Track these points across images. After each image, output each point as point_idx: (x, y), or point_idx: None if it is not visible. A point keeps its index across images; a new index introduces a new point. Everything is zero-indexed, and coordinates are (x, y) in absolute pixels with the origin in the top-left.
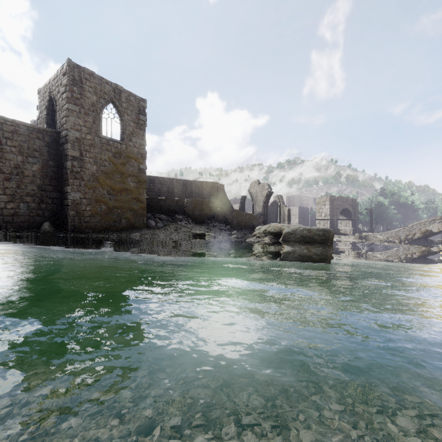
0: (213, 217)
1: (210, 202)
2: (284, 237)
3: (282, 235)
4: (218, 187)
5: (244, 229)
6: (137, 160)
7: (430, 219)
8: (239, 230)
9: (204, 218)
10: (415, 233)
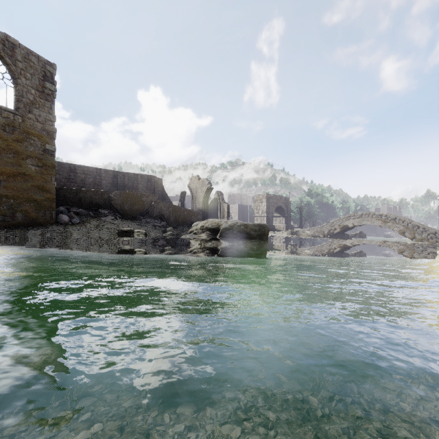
0: (147, 212)
1: (144, 195)
2: (221, 233)
3: (220, 231)
4: (155, 181)
5: (181, 226)
6: (40, 138)
7: (347, 215)
8: (177, 226)
9: (135, 213)
10: (335, 228)
